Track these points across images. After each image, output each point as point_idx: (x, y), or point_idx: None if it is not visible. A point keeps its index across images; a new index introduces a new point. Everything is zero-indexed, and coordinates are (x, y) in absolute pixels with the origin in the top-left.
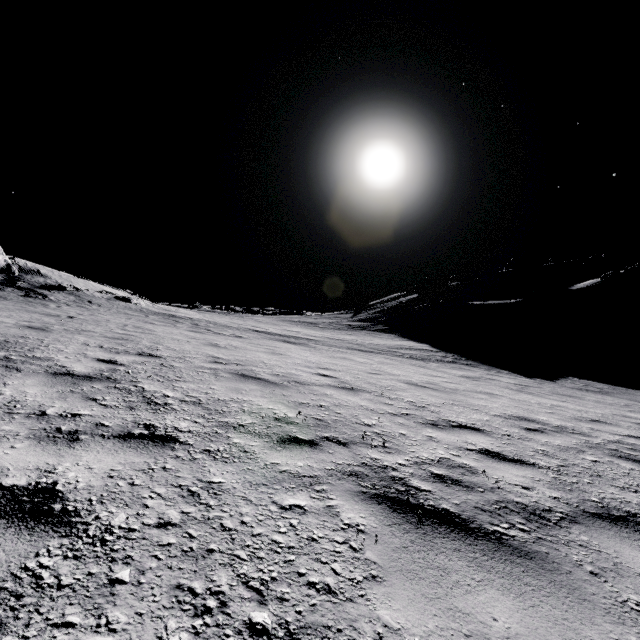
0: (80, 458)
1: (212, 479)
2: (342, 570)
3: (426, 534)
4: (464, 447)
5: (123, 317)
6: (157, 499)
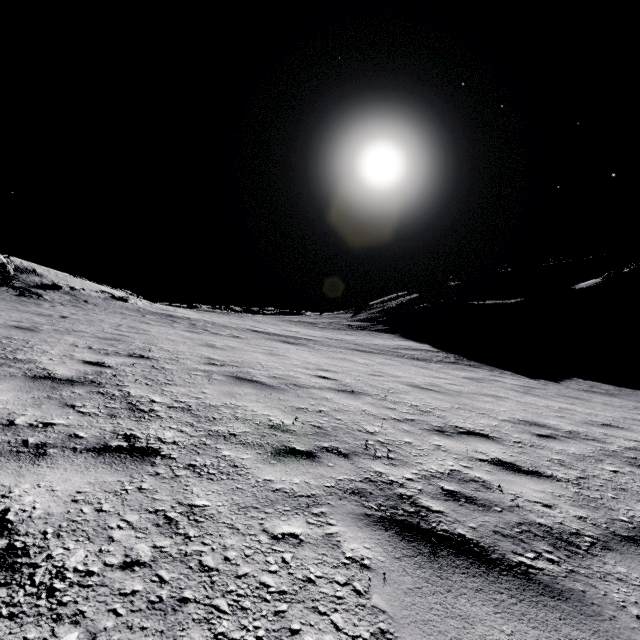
0: (43, 477)
1: (194, 502)
2: (344, 624)
3: (442, 569)
4: (475, 457)
5: (118, 317)
6: (126, 529)
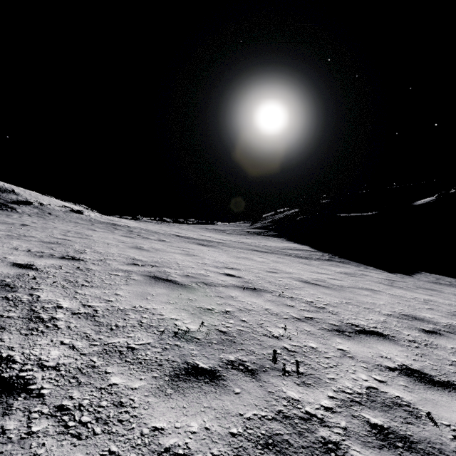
0: None
1: None
2: None
3: None
4: (383, 365)
5: (71, 225)
6: None
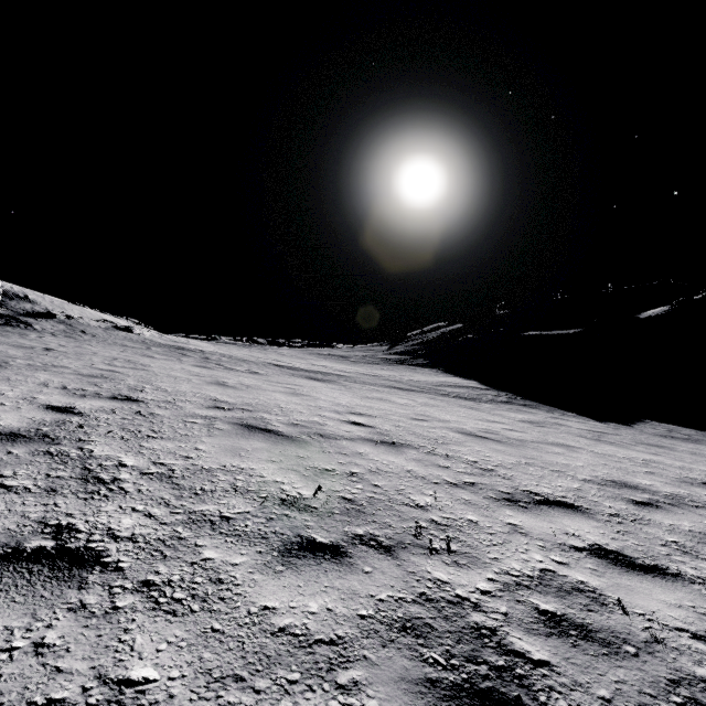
0: None
1: (130, 671)
2: None
3: None
4: (567, 544)
5: (117, 349)
6: None
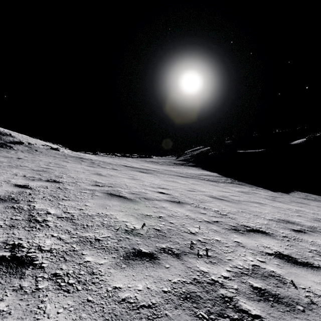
0: None
1: None
2: None
3: None
4: (264, 251)
5: (51, 158)
6: None
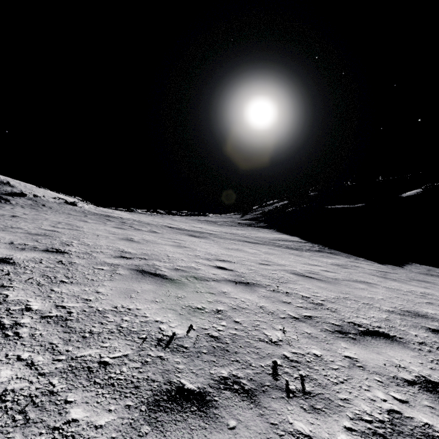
0: None
1: None
2: None
3: None
4: (399, 377)
5: (63, 216)
6: None
